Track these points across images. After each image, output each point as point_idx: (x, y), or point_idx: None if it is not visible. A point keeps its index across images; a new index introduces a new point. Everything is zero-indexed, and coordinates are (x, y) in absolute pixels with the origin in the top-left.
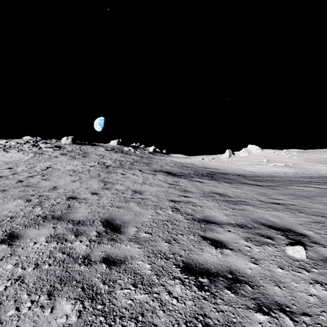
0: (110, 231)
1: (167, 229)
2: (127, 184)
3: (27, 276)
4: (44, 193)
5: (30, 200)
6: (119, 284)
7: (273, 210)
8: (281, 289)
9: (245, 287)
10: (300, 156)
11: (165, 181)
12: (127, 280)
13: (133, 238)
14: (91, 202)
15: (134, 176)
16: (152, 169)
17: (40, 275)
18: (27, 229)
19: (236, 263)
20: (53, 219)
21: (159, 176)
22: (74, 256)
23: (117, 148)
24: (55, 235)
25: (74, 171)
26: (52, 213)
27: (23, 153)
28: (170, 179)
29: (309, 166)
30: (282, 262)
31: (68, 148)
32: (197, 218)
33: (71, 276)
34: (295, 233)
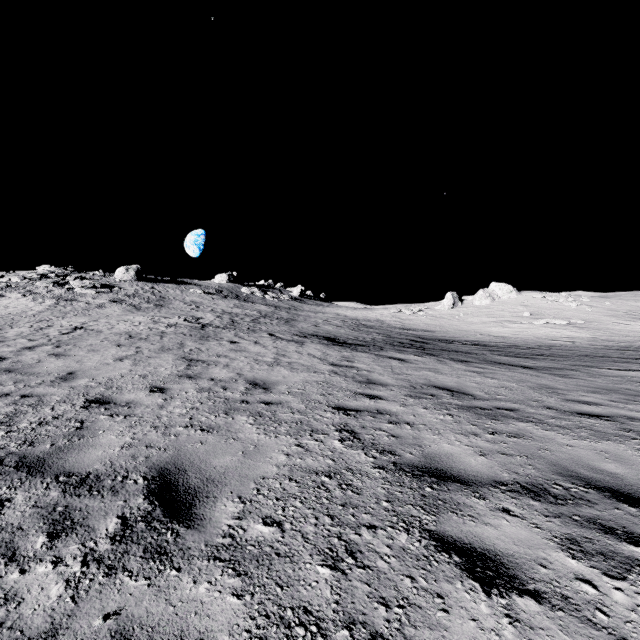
0: (161, 514)
1: (329, 506)
2: (240, 366)
3: None
4: (37, 389)
5: None
6: None
7: (595, 435)
8: None
9: None
10: (596, 304)
11: (323, 357)
12: None
13: (224, 547)
14: (141, 412)
15: (256, 347)
16: (296, 331)
17: None
18: None
19: None
20: (16, 472)
21: (311, 346)
22: None
23: (227, 289)
24: None
25: (131, 336)
26: (24, 450)
27: (34, 299)
28: (335, 354)
29: (618, 326)
30: None
31: (128, 290)
32: (408, 463)
33: None
34: None
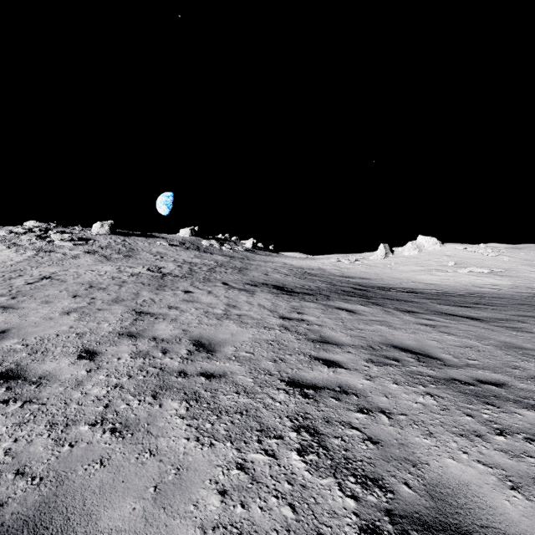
0: None
1: None
2: (188, 320)
3: None
4: None
5: None
6: None
7: None
8: None
9: None
10: (512, 255)
11: (273, 308)
12: None
13: None
14: (47, 395)
15: (208, 297)
16: (247, 280)
17: None
18: None
19: None
20: None
21: (261, 295)
22: None
23: (189, 242)
24: None
25: (91, 286)
26: None
27: (17, 250)
28: (285, 304)
29: (534, 274)
30: None
31: (102, 242)
32: (410, 514)
33: None
34: None
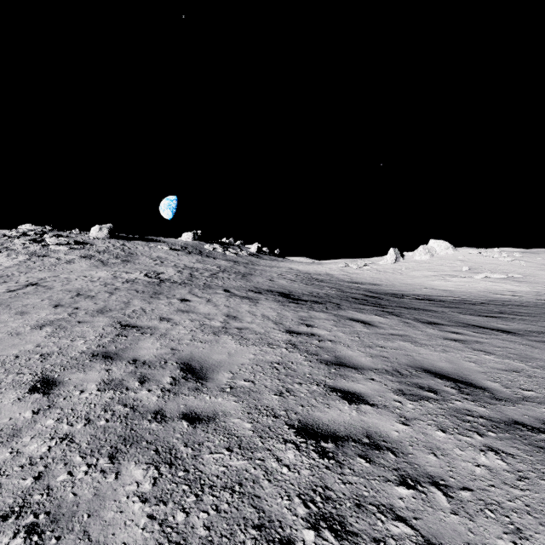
0: None
1: None
2: (180, 335)
3: None
4: None
5: None
6: None
7: None
8: None
9: None
10: (529, 259)
11: (278, 320)
12: None
13: None
14: None
15: (207, 306)
16: (251, 286)
17: None
18: None
19: None
20: None
21: (266, 304)
22: None
23: (192, 246)
24: None
25: (79, 293)
26: None
27: (8, 255)
28: (292, 314)
29: None
30: None
31: (100, 246)
32: None
33: None
34: None
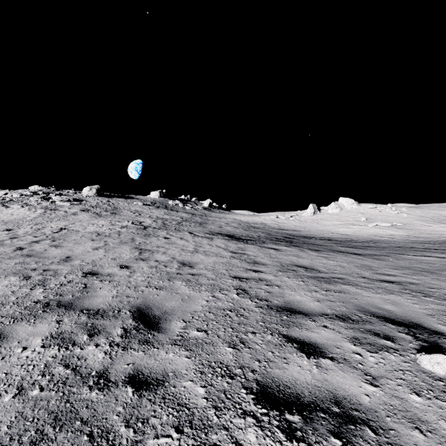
0: (143, 327)
1: (231, 324)
2: (173, 253)
3: (0, 410)
4: (51, 266)
5: (30, 276)
6: (153, 426)
7: (386, 292)
8: (425, 437)
9: (364, 432)
10: (411, 212)
11: (226, 248)
12: (166, 419)
13: (178, 340)
14: (118, 279)
15: (182, 241)
16: (207, 231)
17: (22, 408)
18: (17, 324)
19: (343, 385)
20: (58, 308)
21: (218, 240)
22: (84, 372)
23: (159, 202)
24: (59, 334)
25: (99, 234)
26: (58, 298)
27: (29, 209)
28: (233, 245)
29: (424, 227)
30: (416, 382)
31: (92, 202)
32: (275, 305)
33: (73, 410)
34: (426, 330)
